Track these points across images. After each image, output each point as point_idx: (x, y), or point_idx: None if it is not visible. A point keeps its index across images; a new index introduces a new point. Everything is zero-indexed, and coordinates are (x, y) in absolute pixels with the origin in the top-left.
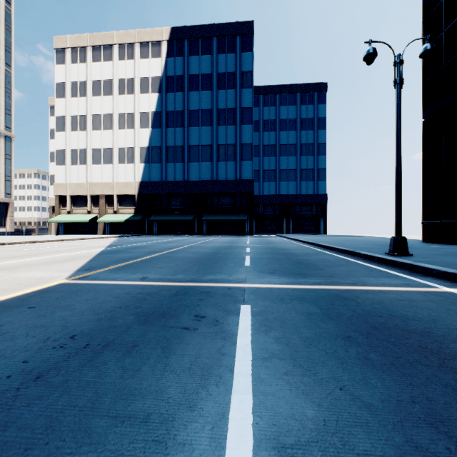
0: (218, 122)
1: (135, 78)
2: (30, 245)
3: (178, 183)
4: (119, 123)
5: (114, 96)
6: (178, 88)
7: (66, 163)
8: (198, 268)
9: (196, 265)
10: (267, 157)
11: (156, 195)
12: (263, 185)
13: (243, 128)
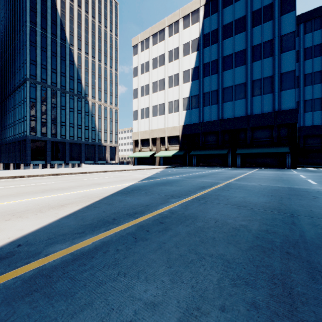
0: (253, 59)
1: (179, 46)
2: (96, 175)
3: (213, 123)
4: (168, 84)
5: (165, 64)
6: (213, 41)
7: (138, 118)
8: None
9: None
10: (309, 86)
11: (195, 134)
12: (303, 116)
13: (282, 56)
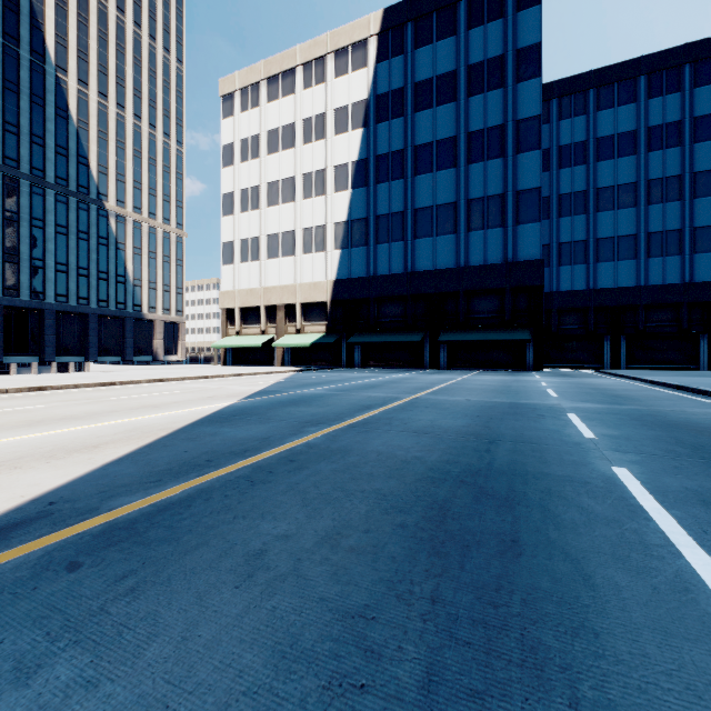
0: (469, 157)
1: (327, 113)
2: (141, 388)
3: (395, 278)
4: (304, 190)
5: (297, 147)
6: (395, 112)
7: (234, 260)
8: (429, 610)
9: (422, 564)
10: (567, 217)
11: (360, 300)
12: (558, 272)
13: (520, 159)
